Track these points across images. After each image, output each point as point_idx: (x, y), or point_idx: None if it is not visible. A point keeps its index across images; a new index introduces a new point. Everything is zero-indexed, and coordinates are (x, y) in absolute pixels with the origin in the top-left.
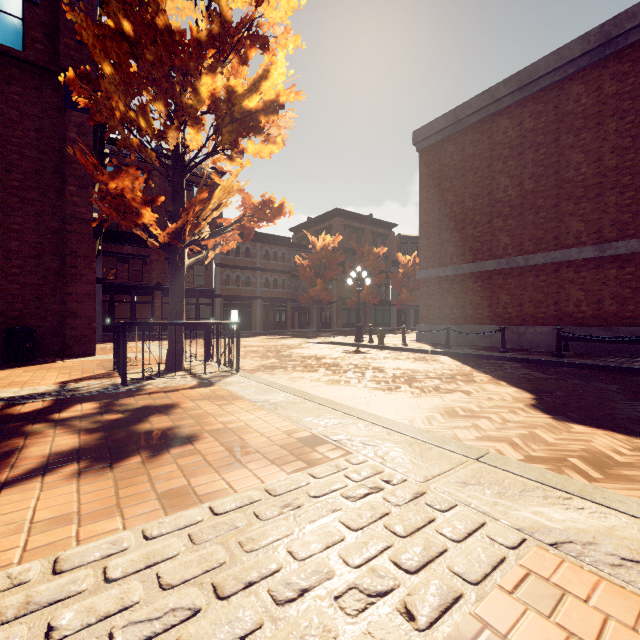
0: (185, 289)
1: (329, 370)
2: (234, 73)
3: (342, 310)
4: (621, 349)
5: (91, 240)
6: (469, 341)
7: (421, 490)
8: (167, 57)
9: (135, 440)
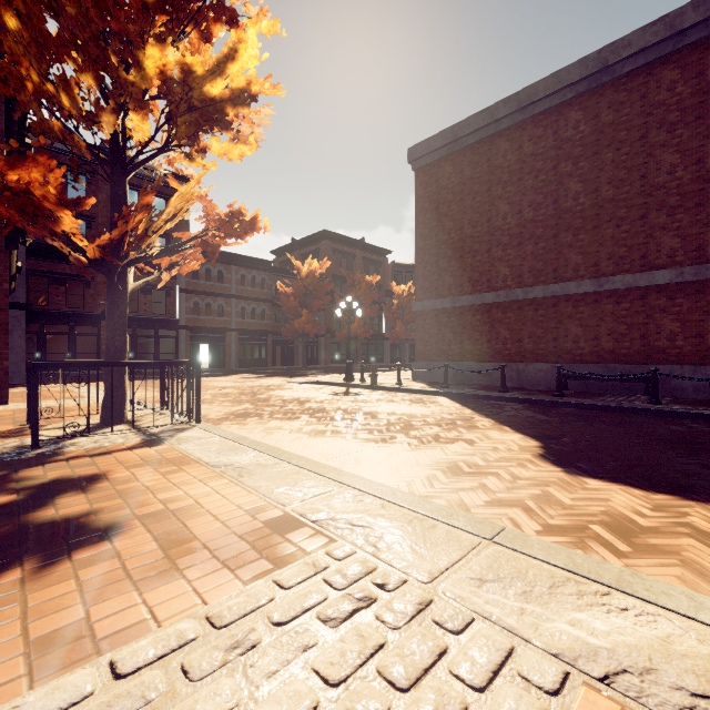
0: (141, 318)
1: (313, 417)
2: (194, 52)
3: (331, 344)
4: (617, 387)
5: (1, 253)
6: (468, 379)
7: (426, 597)
8: (98, 15)
9: (24, 538)
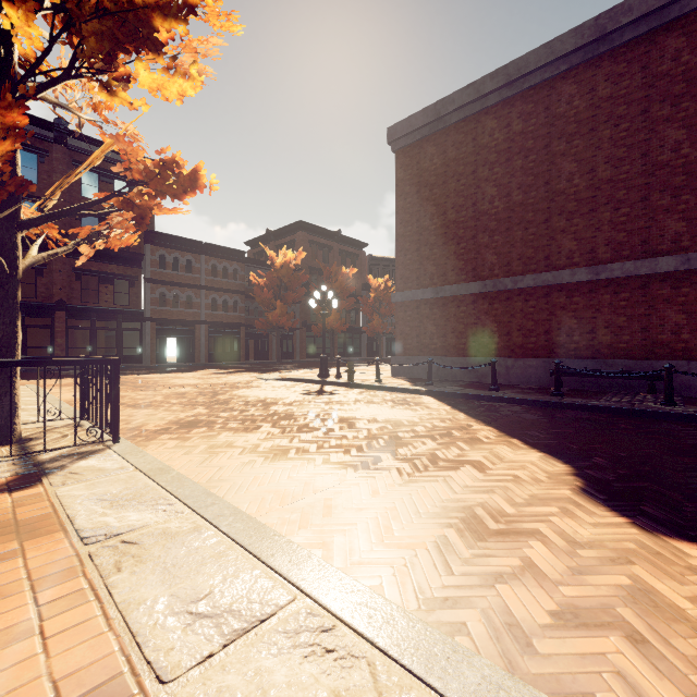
0: (101, 310)
1: (277, 426)
2: None
3: (307, 338)
4: (616, 384)
5: None
6: (452, 375)
7: None
8: None
9: None
